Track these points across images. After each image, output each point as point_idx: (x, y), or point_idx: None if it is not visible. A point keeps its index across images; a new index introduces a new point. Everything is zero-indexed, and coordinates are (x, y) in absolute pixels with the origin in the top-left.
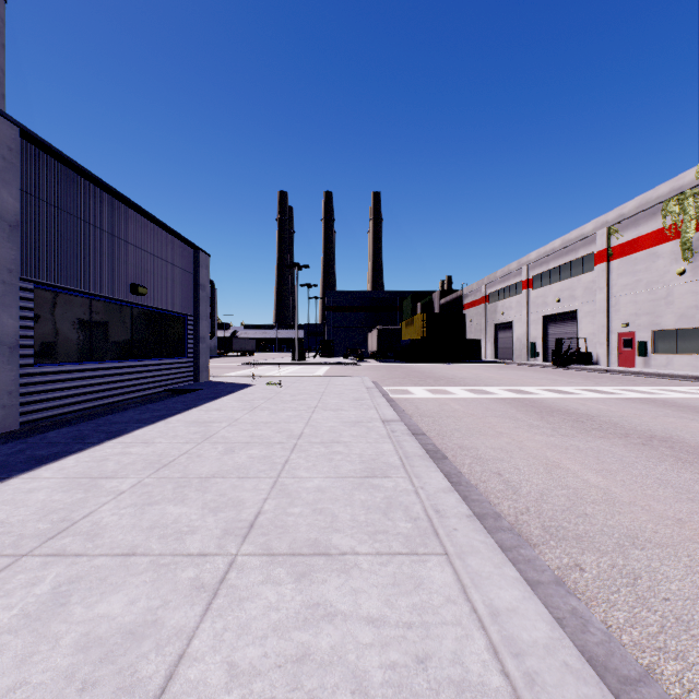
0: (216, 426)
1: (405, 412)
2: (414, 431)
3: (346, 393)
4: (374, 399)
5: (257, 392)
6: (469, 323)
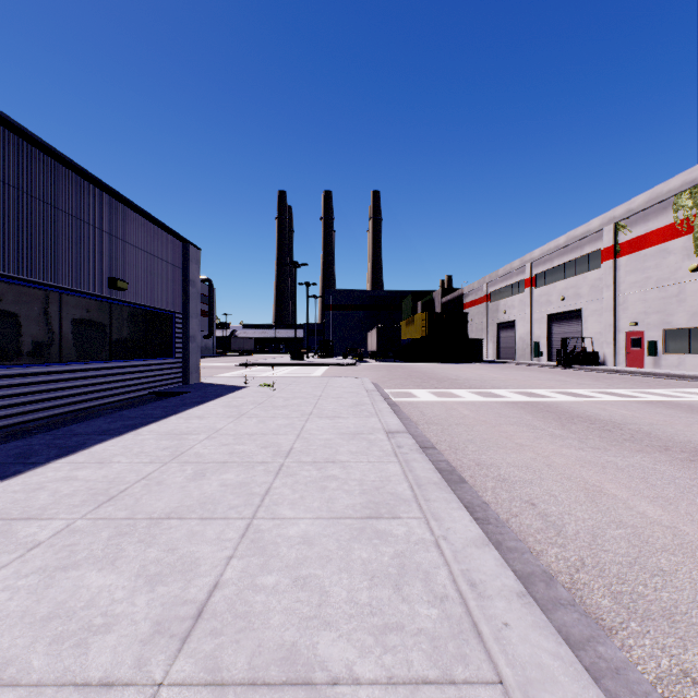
0: (192, 439)
1: (410, 418)
2: (422, 444)
3: (345, 397)
4: (375, 404)
5: (248, 396)
6: (470, 323)
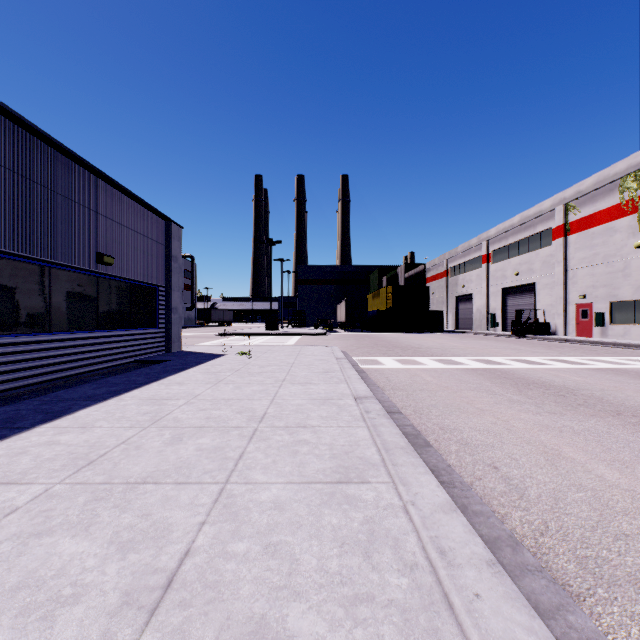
0: (172, 404)
1: (377, 384)
2: (389, 409)
3: (316, 364)
4: (344, 371)
5: (225, 363)
6: (431, 296)
